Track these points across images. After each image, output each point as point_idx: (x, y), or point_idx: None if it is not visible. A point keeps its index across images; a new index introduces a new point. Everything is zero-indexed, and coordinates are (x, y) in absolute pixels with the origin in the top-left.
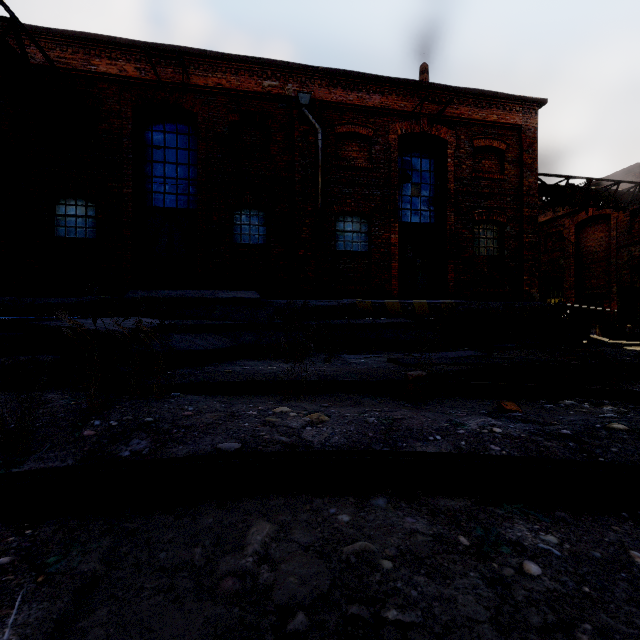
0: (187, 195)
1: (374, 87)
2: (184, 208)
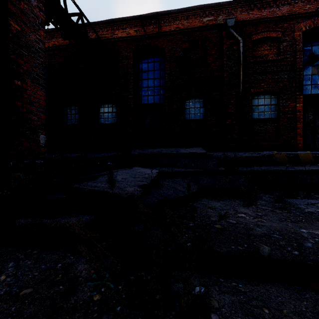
0: (159, 95)
1: (282, 1)
2: (158, 102)
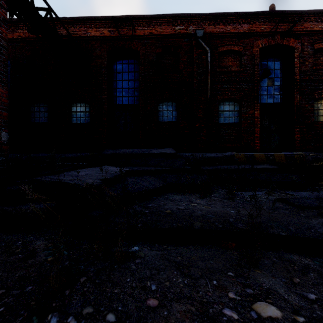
0: (134, 97)
1: (243, 20)
2: (132, 104)
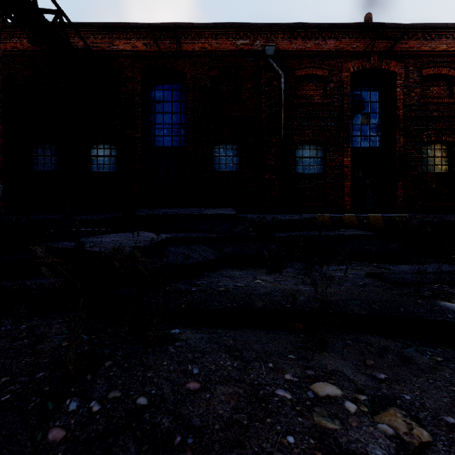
0: (179, 136)
1: (329, 34)
2: (177, 146)
